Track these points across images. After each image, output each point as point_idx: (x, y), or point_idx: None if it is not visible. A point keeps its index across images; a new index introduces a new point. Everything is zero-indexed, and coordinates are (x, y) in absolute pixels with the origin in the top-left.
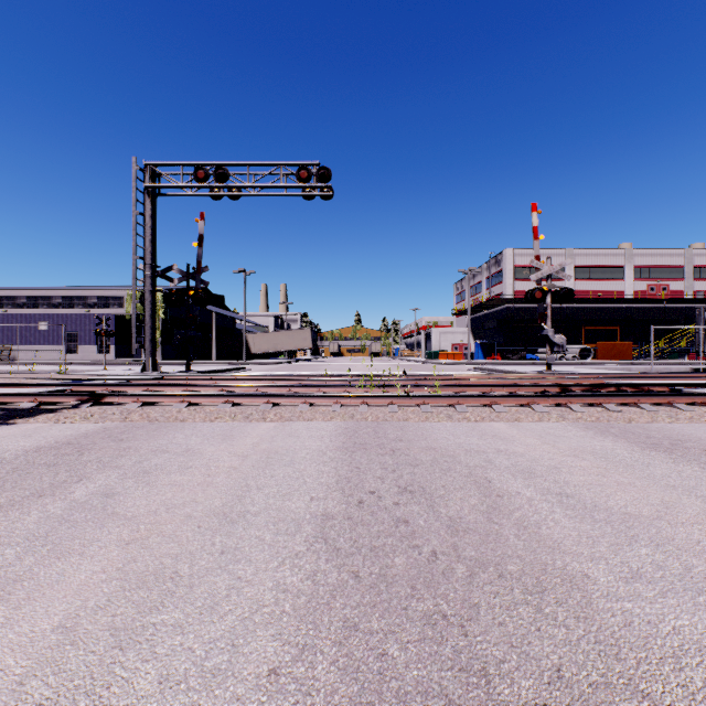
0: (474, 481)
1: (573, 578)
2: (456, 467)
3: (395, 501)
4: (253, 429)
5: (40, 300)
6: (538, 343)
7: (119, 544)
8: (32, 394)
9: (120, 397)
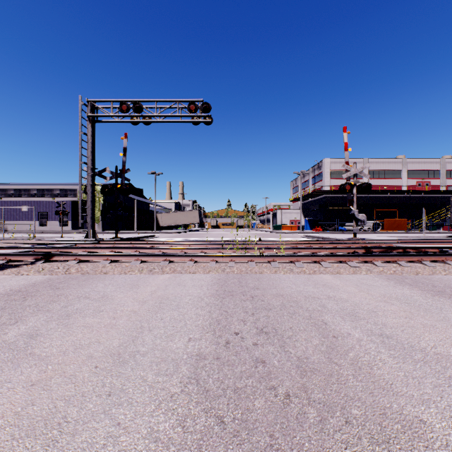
0: (314, 323)
1: (411, 424)
2: (299, 310)
3: (254, 341)
4: (153, 280)
5: (22, 192)
6: (346, 219)
7: (25, 385)
8: (3, 254)
9: (64, 256)
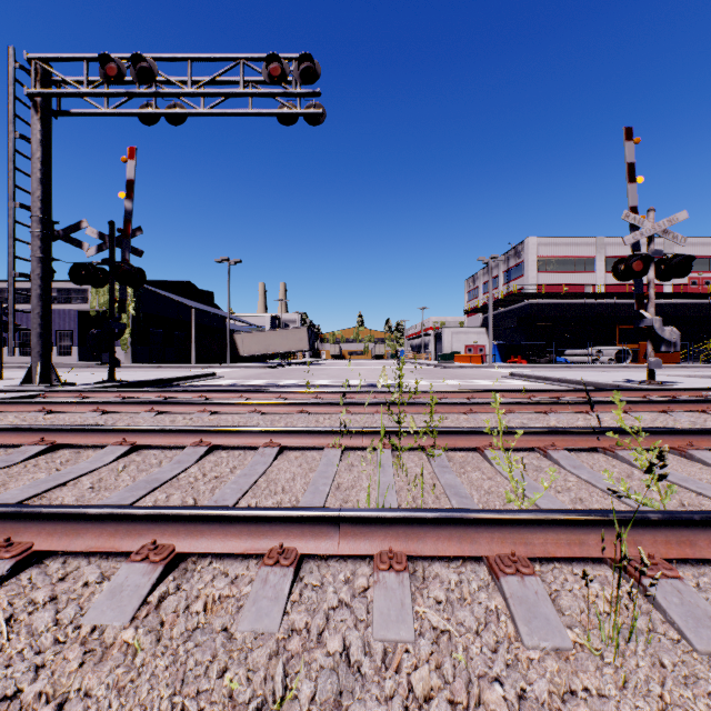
0: None
1: None
2: None
3: None
4: None
5: None
6: (565, 344)
7: None
8: None
9: None
